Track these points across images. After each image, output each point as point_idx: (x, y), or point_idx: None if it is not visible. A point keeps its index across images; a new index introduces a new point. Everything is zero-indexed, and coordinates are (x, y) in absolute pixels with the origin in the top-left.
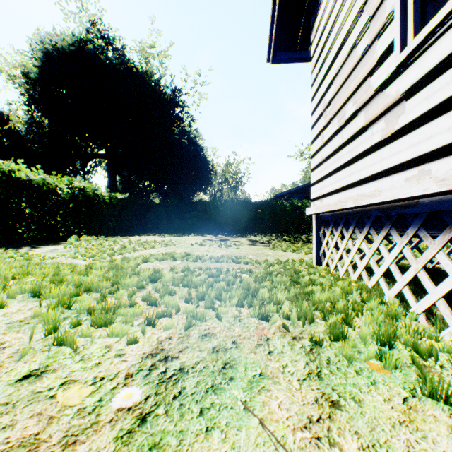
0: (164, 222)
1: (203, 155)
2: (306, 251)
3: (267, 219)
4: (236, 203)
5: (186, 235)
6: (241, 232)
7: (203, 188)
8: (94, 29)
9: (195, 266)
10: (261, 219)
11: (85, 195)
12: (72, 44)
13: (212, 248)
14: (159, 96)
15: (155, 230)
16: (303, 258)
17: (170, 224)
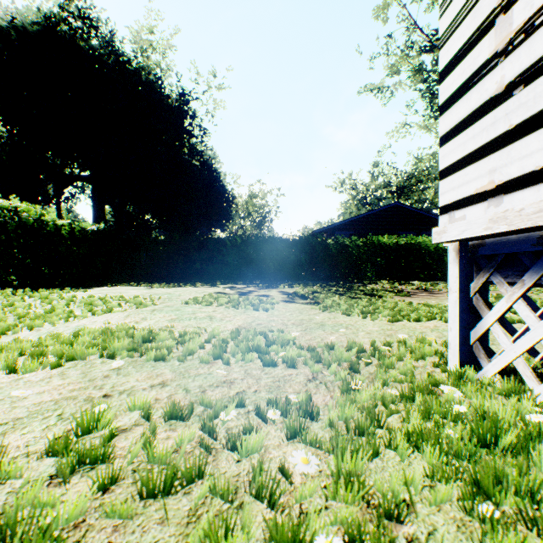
0: (161, 265)
1: (221, 182)
2: (386, 314)
3: (304, 262)
4: (263, 239)
5: (188, 285)
6: (270, 279)
7: (220, 224)
8: (71, 5)
9: (132, 402)
10: (296, 263)
11: (23, 222)
12: (38, 23)
13: (222, 310)
14: (160, 99)
15: (149, 277)
16: (404, 339)
17: (170, 269)
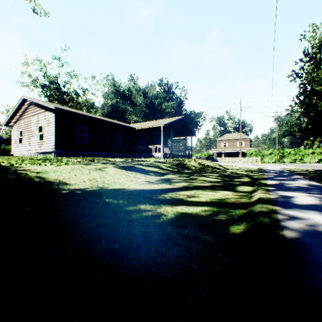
0: None
1: None
2: None
3: None
4: None
5: None
6: None
7: None
8: None
9: None
10: None
11: None
12: None
13: None
14: None
15: None
16: None
17: None
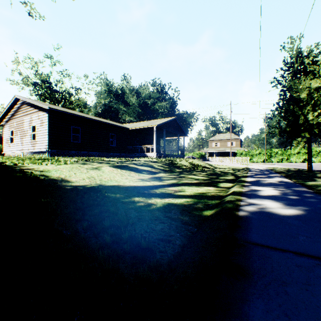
0: None
1: None
2: None
3: None
4: None
5: None
6: None
7: None
8: None
9: None
10: None
11: None
12: None
13: None
14: None
15: None
16: None
17: None
